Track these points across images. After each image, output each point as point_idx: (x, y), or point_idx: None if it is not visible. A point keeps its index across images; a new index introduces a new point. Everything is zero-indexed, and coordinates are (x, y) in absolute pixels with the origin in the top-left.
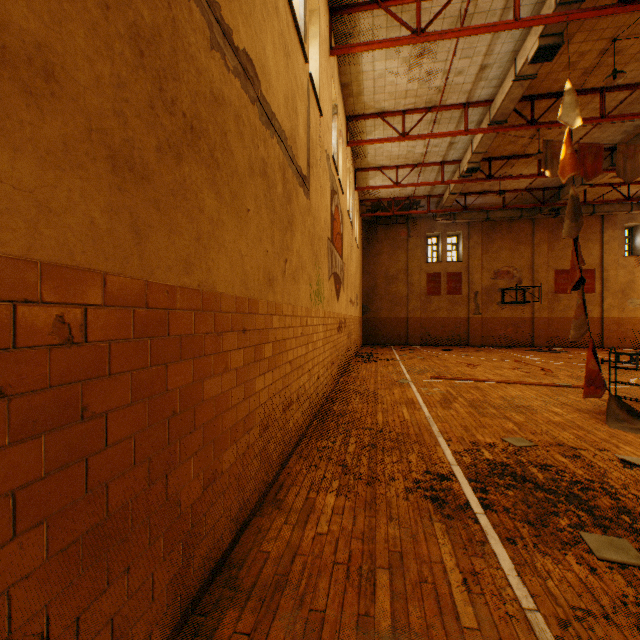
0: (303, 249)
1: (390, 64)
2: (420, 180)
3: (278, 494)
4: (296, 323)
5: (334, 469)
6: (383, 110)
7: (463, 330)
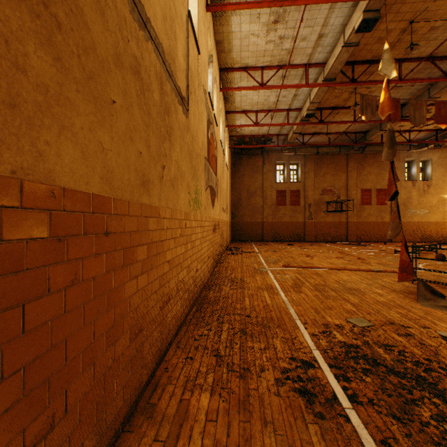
0: (182, 160)
1: (253, 27)
2: (272, 122)
3: (152, 397)
4: (175, 225)
5: (209, 360)
6: (247, 65)
7: (301, 230)
